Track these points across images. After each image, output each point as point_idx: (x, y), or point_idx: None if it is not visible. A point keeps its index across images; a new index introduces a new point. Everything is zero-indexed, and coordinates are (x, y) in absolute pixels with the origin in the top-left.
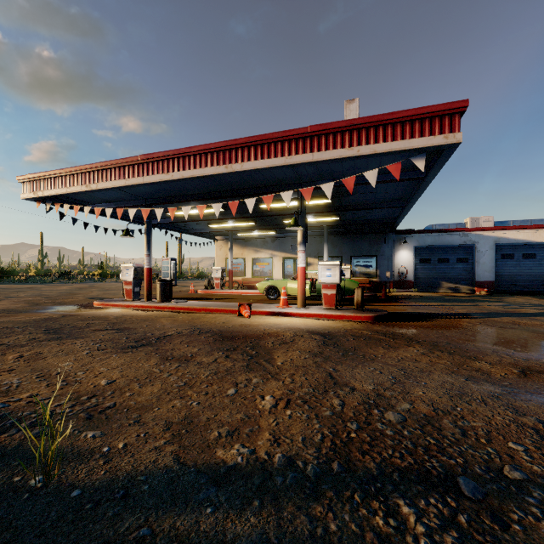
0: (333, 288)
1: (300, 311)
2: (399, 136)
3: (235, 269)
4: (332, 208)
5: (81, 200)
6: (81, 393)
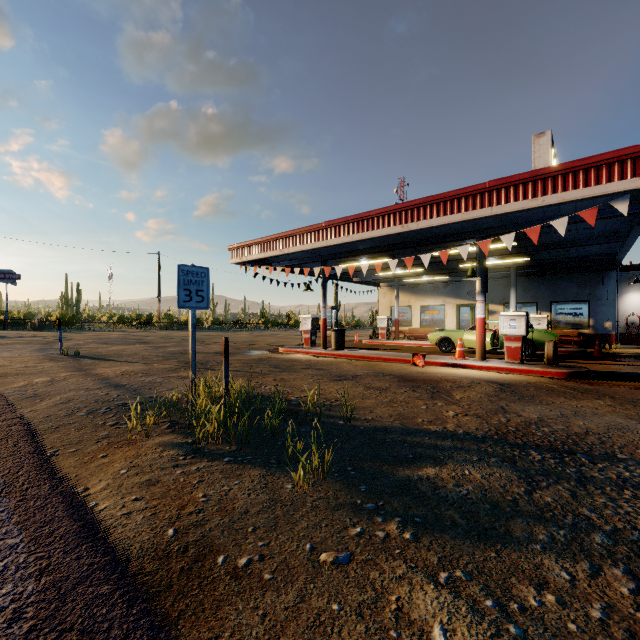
0: (518, 341)
1: (478, 363)
2: (592, 181)
3: (400, 318)
4: (520, 249)
5: (269, 260)
6: (329, 398)
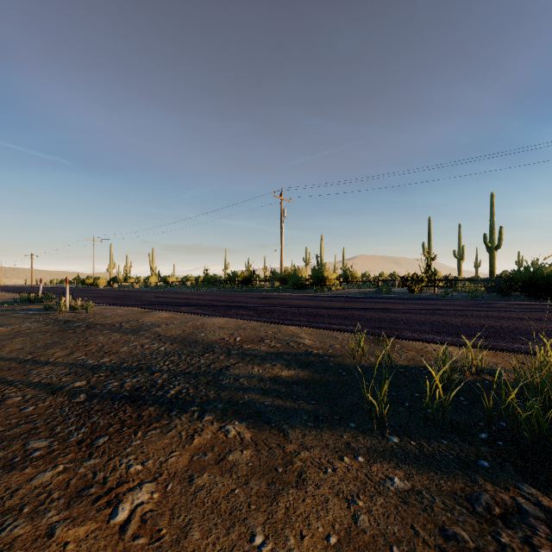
0: None
1: None
2: None
3: None
4: None
5: None
6: None
